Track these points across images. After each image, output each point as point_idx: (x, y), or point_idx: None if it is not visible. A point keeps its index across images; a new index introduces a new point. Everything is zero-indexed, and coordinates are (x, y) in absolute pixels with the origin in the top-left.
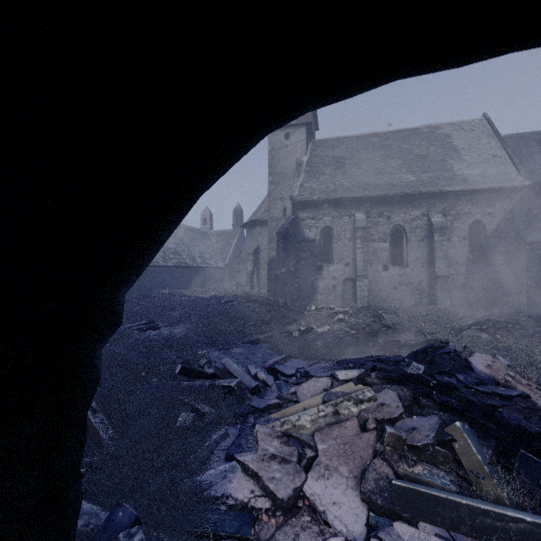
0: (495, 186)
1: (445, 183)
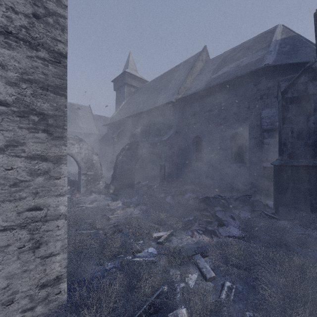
0: (90, 132)
1: (75, 129)
